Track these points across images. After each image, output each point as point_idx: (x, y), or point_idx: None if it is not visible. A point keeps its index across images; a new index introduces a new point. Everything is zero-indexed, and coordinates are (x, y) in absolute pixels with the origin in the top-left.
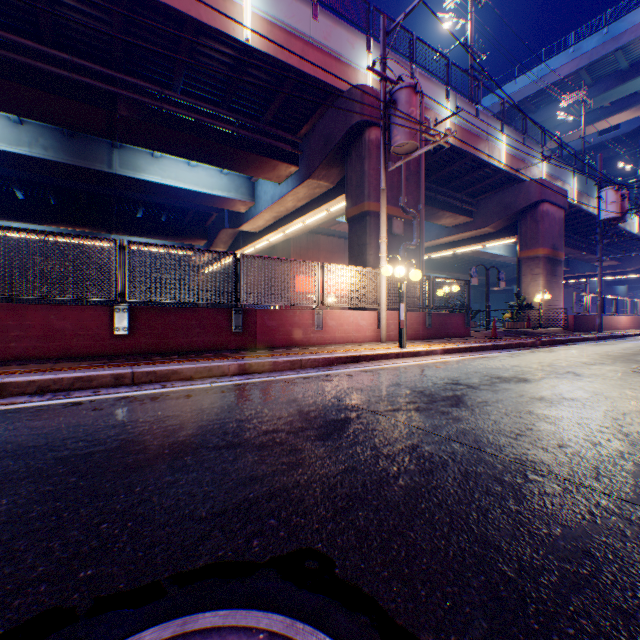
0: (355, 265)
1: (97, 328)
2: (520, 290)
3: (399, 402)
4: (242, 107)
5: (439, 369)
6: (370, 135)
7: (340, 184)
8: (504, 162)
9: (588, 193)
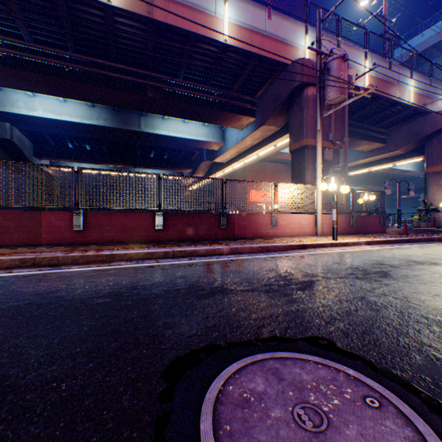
0: (296, 183)
1: (146, 225)
2: (426, 197)
3: (342, 273)
4: (219, 83)
5: (365, 254)
6: (307, 92)
7: (284, 127)
8: (413, 100)
9: None
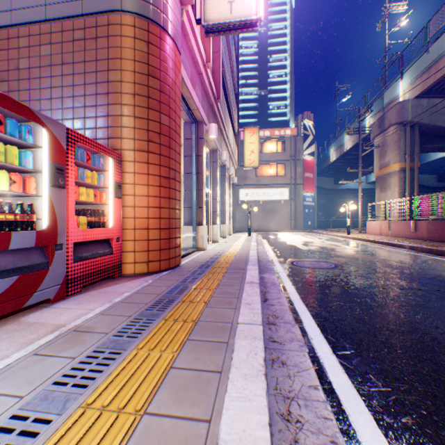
0: None
1: None
2: None
3: None
4: None
5: None
6: None
7: None
8: None
9: None
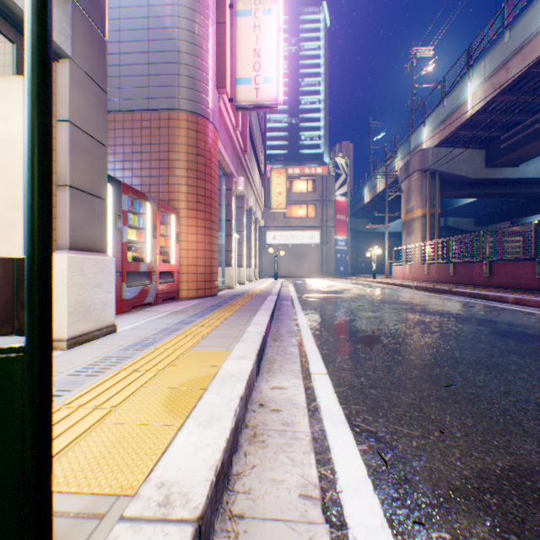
0: None
1: (529, 274)
2: None
3: (425, 309)
4: None
5: None
6: None
7: None
8: None
9: None
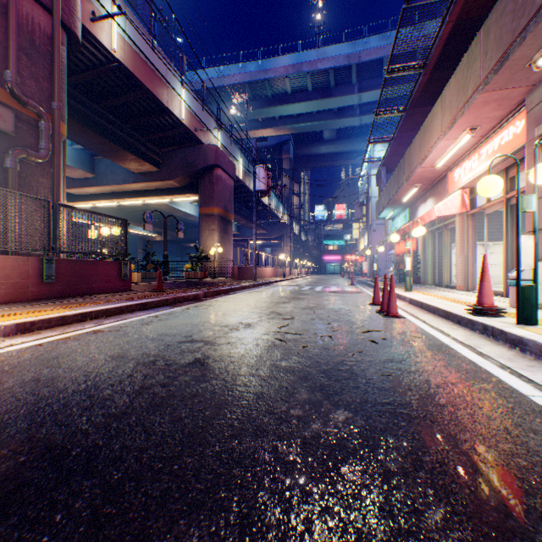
0: None
1: None
2: (201, 243)
3: None
4: None
5: None
6: None
7: None
8: (185, 117)
9: (250, 175)
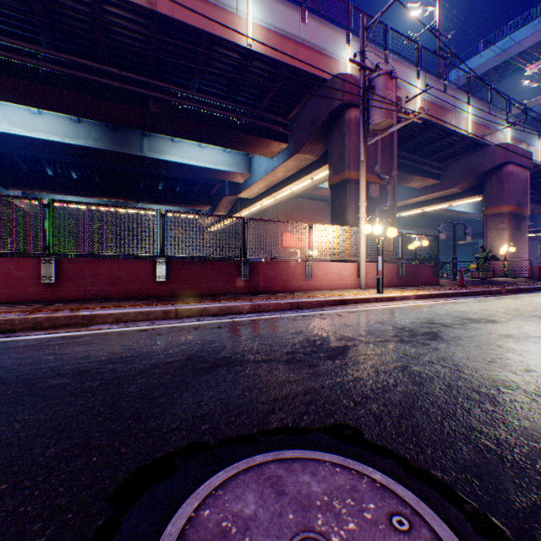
0: (336, 224)
1: (144, 276)
2: (485, 243)
3: (385, 335)
4: (243, 98)
5: (414, 311)
6: (350, 115)
7: (323, 157)
8: (470, 130)
9: None
